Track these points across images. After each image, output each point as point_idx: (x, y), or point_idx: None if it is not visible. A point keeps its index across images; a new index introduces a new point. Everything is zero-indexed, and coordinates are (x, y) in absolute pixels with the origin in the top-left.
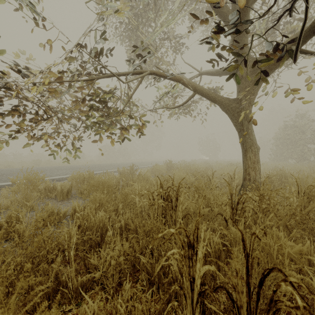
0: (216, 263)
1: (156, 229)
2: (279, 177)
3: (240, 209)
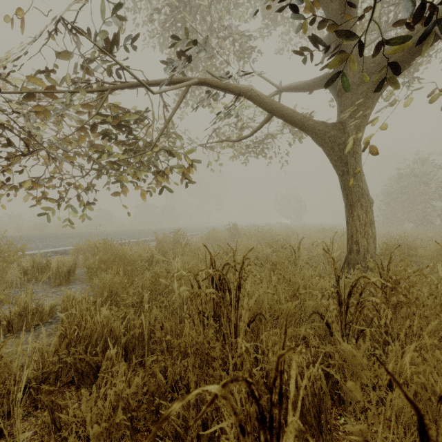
0: (315, 417)
1: (196, 349)
2: (399, 248)
3: (355, 306)
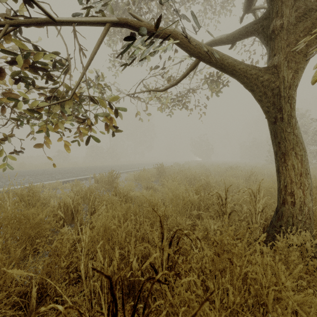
0: None
1: None
2: None
3: None
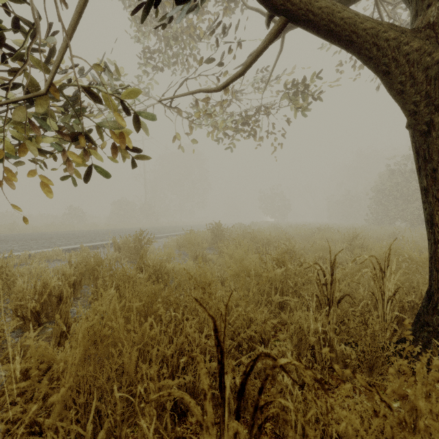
0: None
1: None
2: None
3: None
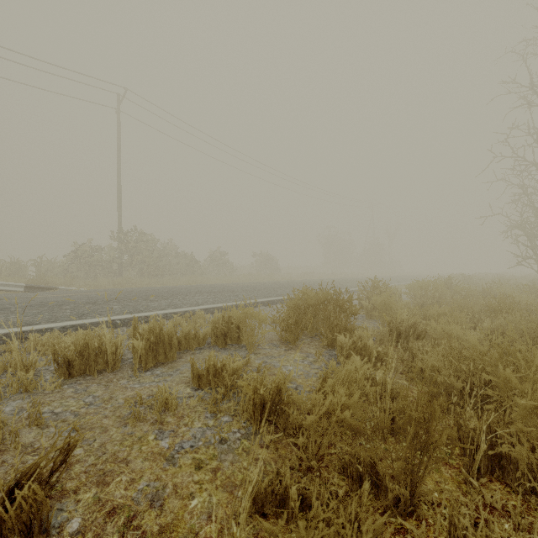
0: None
1: None
2: None
3: None
